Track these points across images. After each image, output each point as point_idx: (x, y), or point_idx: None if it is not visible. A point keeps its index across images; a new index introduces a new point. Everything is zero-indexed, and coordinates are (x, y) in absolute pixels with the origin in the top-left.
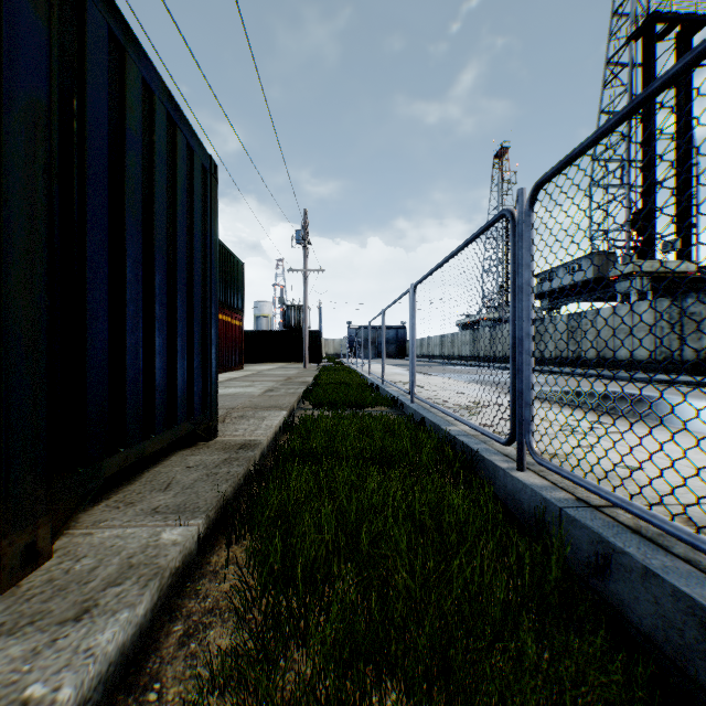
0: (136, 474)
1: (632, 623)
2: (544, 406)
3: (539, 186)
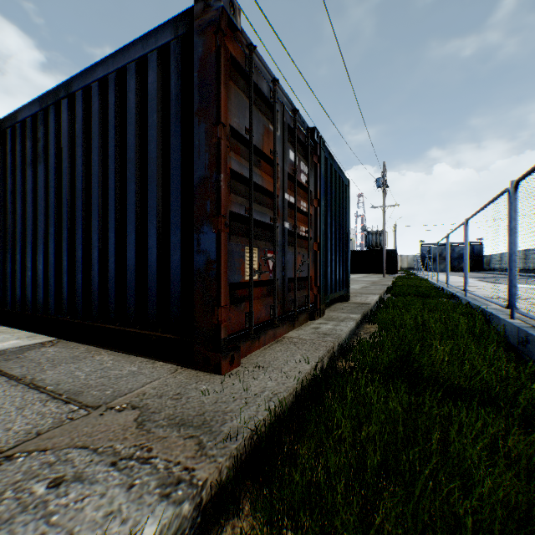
0: (328, 306)
1: (532, 360)
2: None
3: (517, 182)
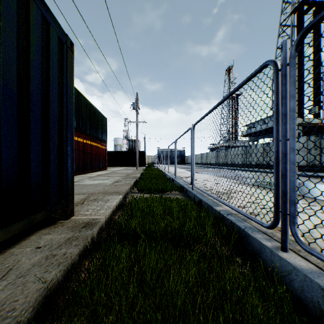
0: None
1: None
2: (265, 191)
3: (307, 31)
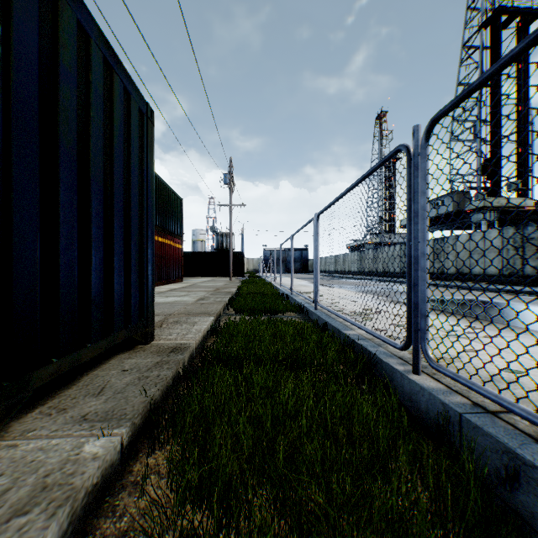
0: (75, 378)
1: None
2: None
3: (435, 121)
